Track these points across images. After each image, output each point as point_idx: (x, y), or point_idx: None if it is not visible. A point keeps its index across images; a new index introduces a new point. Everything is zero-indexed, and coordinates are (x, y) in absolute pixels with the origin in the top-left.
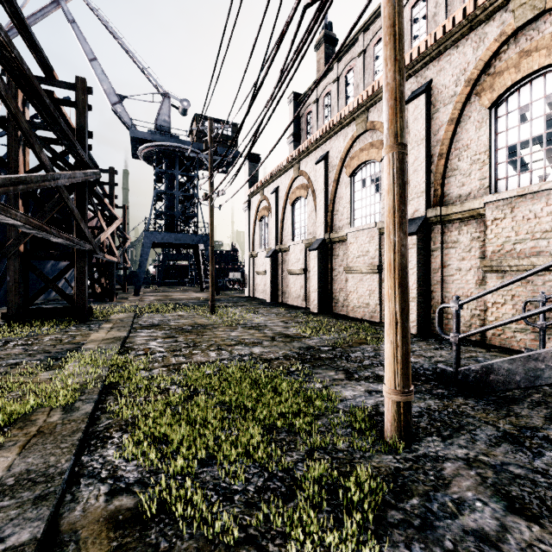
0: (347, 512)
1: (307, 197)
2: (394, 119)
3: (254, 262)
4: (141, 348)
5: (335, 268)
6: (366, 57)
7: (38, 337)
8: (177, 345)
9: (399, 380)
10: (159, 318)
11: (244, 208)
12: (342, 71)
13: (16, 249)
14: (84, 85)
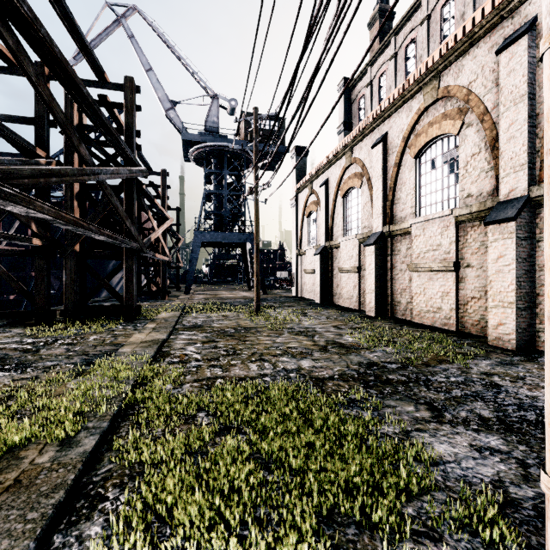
0: None
1: (361, 186)
2: None
3: (302, 260)
4: (178, 353)
5: (395, 266)
6: (430, 23)
7: (85, 336)
8: (215, 352)
9: None
10: (204, 319)
11: (291, 204)
12: (401, 44)
13: (72, 249)
14: (132, 84)
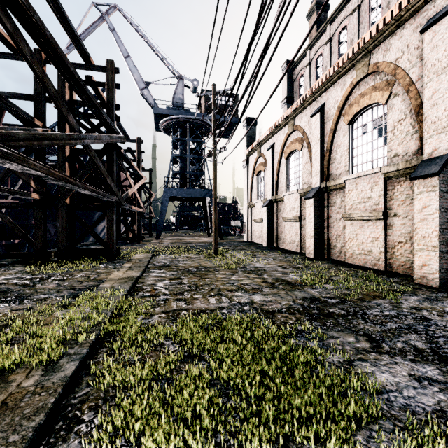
0: None
1: (302, 149)
2: None
3: (252, 211)
4: (149, 288)
5: (331, 215)
6: (360, 12)
7: (73, 273)
8: (180, 287)
9: None
10: (171, 259)
11: (243, 165)
12: (335, 31)
13: (64, 202)
14: (112, 66)
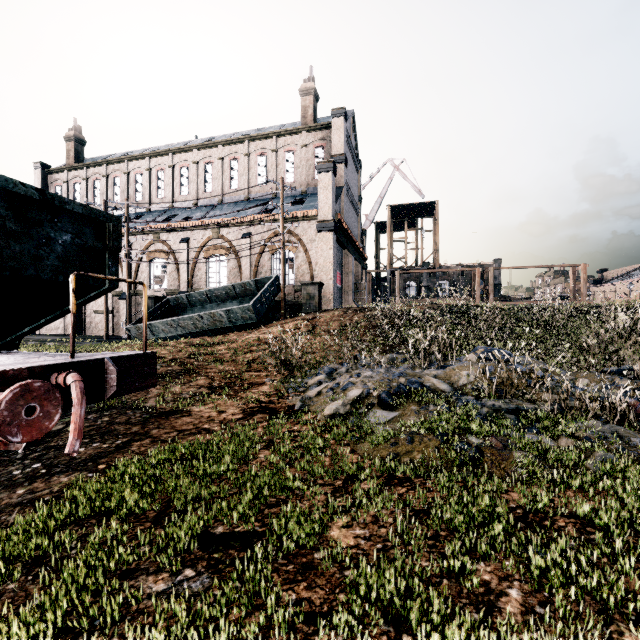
0: (97, 341)
1: None
2: None
3: None
4: None
5: (88, 311)
6: (109, 180)
7: None
8: None
9: (107, 330)
10: None
11: None
12: (91, 176)
13: None
14: None
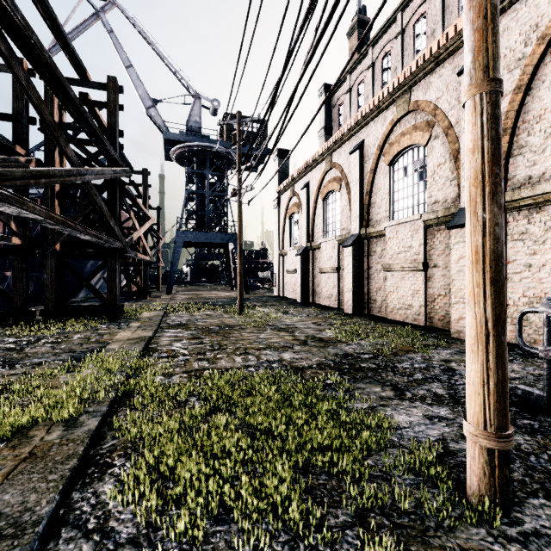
0: None
1: (340, 190)
2: (483, 45)
3: (284, 261)
4: (165, 349)
5: (371, 266)
6: (405, 37)
7: (68, 335)
8: (201, 347)
9: (492, 418)
10: (188, 317)
11: (274, 205)
12: (378, 55)
13: (53, 248)
14: (115, 84)
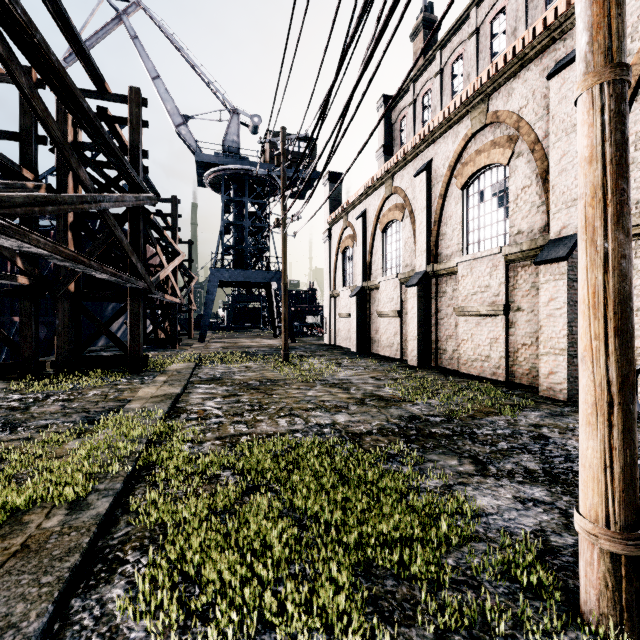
0: None
1: (403, 219)
2: (604, 21)
3: (336, 303)
4: (195, 409)
5: (440, 309)
6: (479, 37)
7: (83, 391)
8: (238, 407)
9: (618, 513)
10: (223, 370)
11: (324, 238)
12: (447, 60)
13: (66, 289)
14: (138, 96)
